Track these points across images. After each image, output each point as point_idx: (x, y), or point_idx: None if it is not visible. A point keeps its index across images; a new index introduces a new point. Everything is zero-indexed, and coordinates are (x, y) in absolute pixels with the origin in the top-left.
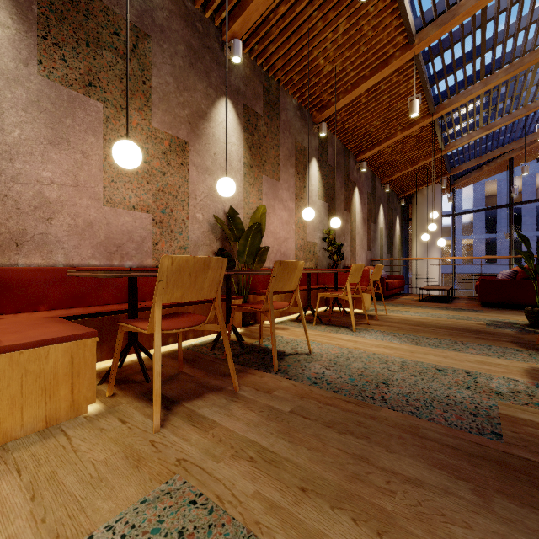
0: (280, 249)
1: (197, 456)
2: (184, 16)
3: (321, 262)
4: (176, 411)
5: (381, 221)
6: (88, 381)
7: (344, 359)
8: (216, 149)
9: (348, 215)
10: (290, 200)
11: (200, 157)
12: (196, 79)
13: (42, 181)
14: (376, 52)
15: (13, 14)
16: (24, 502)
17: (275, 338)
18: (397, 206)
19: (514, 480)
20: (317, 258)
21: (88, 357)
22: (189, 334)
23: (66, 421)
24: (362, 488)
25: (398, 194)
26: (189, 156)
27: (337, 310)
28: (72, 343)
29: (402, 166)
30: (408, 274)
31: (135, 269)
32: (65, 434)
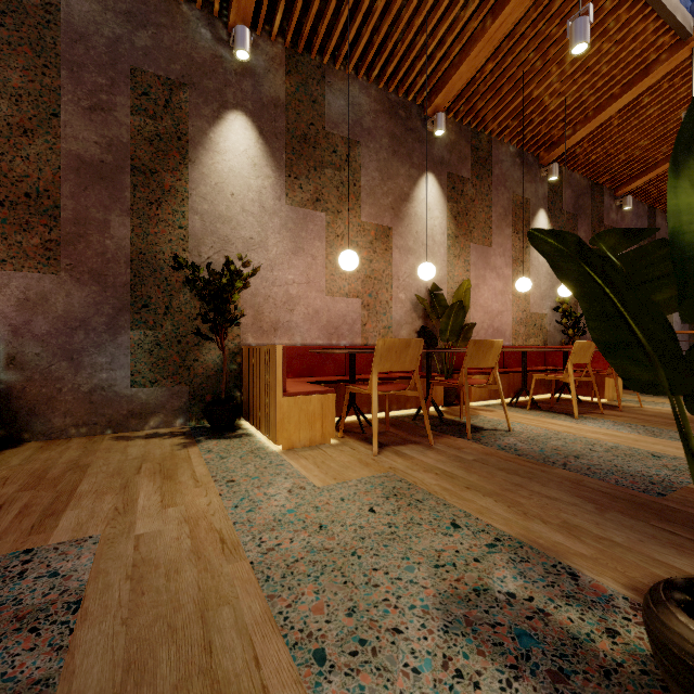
0: (493, 324)
1: (401, 468)
2: (387, 110)
3: (552, 338)
4: (386, 449)
5: None
6: (330, 422)
7: (544, 438)
8: (418, 227)
9: None
10: (506, 265)
11: (402, 239)
12: (399, 165)
13: (288, 282)
14: (626, 65)
15: (273, 167)
16: (315, 467)
17: (477, 417)
18: None
19: (641, 511)
20: (545, 334)
21: (330, 406)
22: (392, 406)
23: (319, 445)
24: (509, 493)
25: None
26: (392, 240)
27: (569, 398)
28: (322, 395)
29: None
30: None
31: (348, 347)
32: (322, 450)
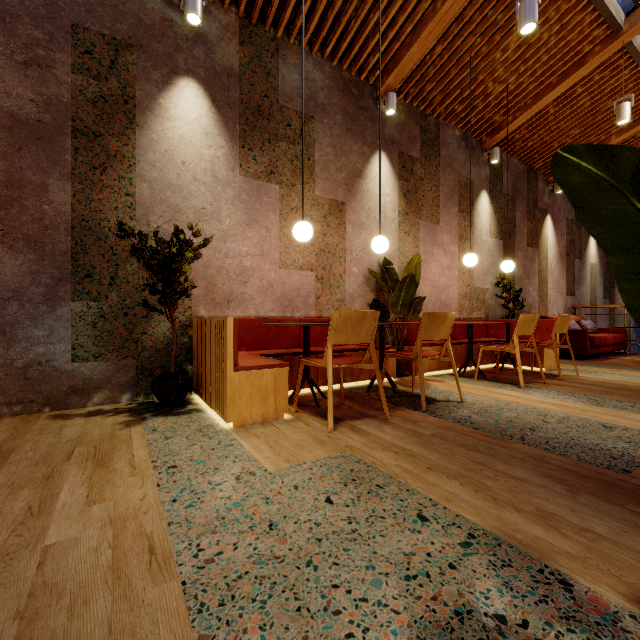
0: (440, 298)
1: (358, 446)
2: (341, 87)
3: (493, 311)
4: (342, 424)
5: (591, 254)
6: (283, 397)
7: (496, 409)
8: (371, 203)
9: (534, 251)
10: (452, 242)
11: (355, 214)
12: (352, 142)
13: (242, 254)
14: (563, 55)
15: (226, 137)
16: (266, 447)
17: (429, 388)
18: None
19: (613, 492)
20: (487, 307)
21: (284, 380)
22: (346, 378)
23: (272, 420)
24: (474, 474)
25: None
26: (345, 215)
27: (511, 367)
28: (275, 369)
29: None
30: (634, 327)
31: (302, 319)
32: (275, 426)
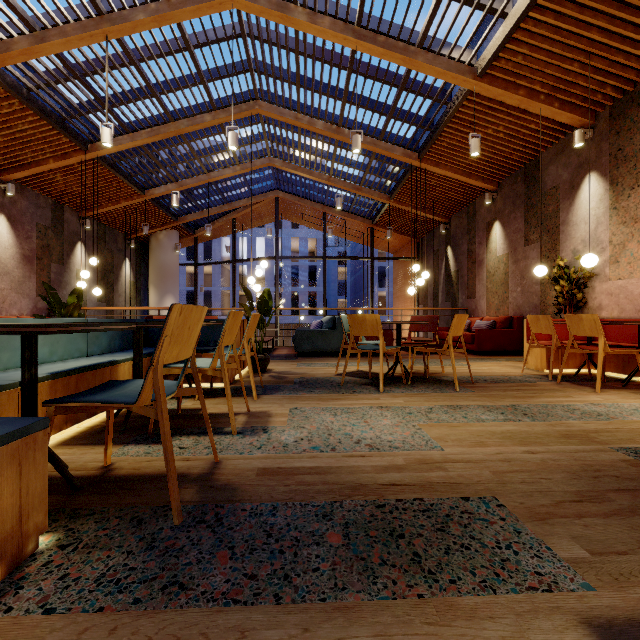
0: None
1: None
2: None
3: None
4: None
5: (79, 262)
6: None
7: None
8: None
9: None
10: None
11: None
12: None
13: None
14: None
15: None
16: None
17: None
18: (127, 248)
19: None
20: None
21: None
22: None
23: None
24: None
25: (127, 233)
26: None
27: None
28: None
29: (102, 202)
30: None
31: None
32: None
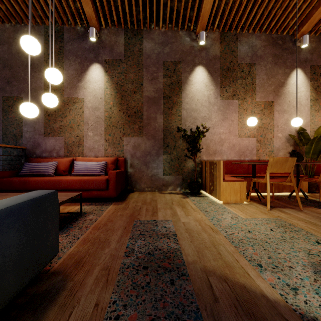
0: None
1: (284, 217)
2: (271, 43)
3: None
4: (274, 208)
5: None
6: (244, 194)
7: None
8: (290, 98)
9: None
10: None
11: (280, 106)
12: (278, 69)
13: (220, 133)
14: None
15: (214, 85)
16: (239, 211)
17: None
18: None
19: None
20: None
21: (244, 187)
22: (275, 190)
23: (239, 203)
24: None
25: None
26: (274, 107)
27: None
28: (240, 182)
29: None
30: None
31: (249, 161)
32: (241, 205)
